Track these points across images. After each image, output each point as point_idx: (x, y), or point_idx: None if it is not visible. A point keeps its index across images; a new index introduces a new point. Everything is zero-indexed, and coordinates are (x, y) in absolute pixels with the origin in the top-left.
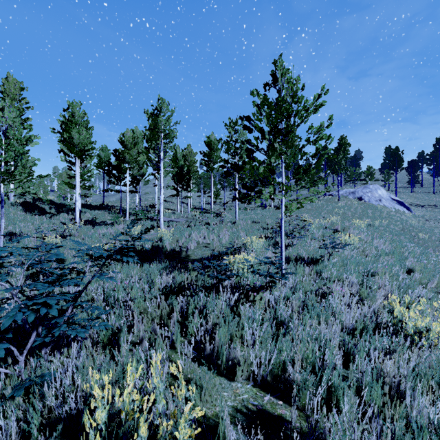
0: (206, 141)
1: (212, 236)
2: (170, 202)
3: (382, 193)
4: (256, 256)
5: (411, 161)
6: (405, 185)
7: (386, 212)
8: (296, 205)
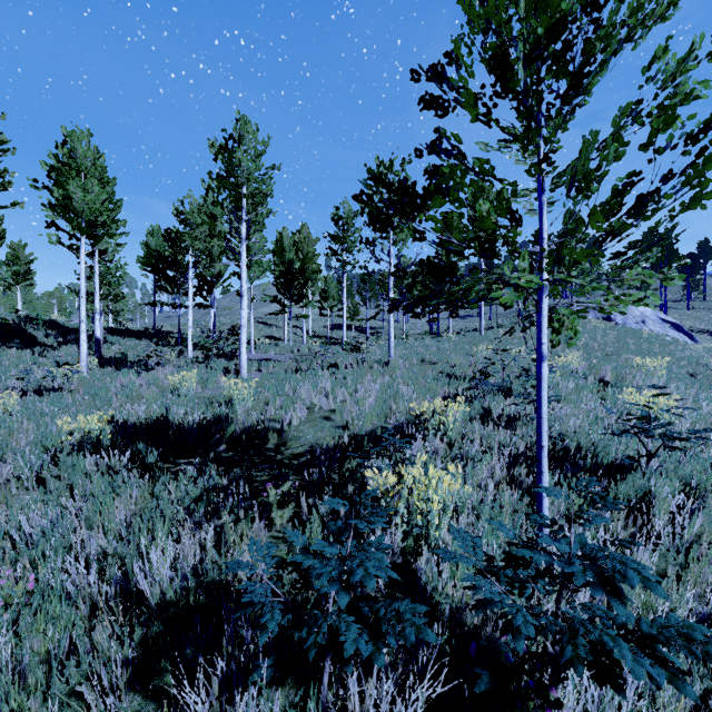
0: (334, 213)
1: (342, 392)
2: (273, 326)
3: (644, 310)
4: (447, 454)
5: (688, 256)
6: (675, 297)
7: (658, 342)
8: (577, 319)
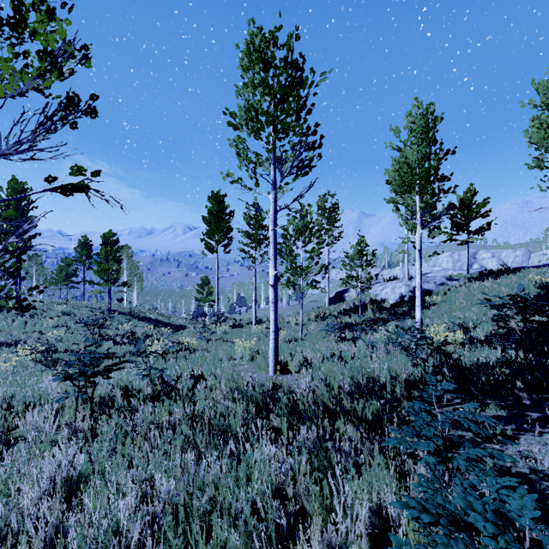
0: None
1: None
2: None
3: None
4: None
5: None
6: None
7: None
8: None
